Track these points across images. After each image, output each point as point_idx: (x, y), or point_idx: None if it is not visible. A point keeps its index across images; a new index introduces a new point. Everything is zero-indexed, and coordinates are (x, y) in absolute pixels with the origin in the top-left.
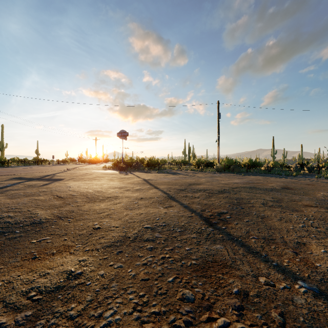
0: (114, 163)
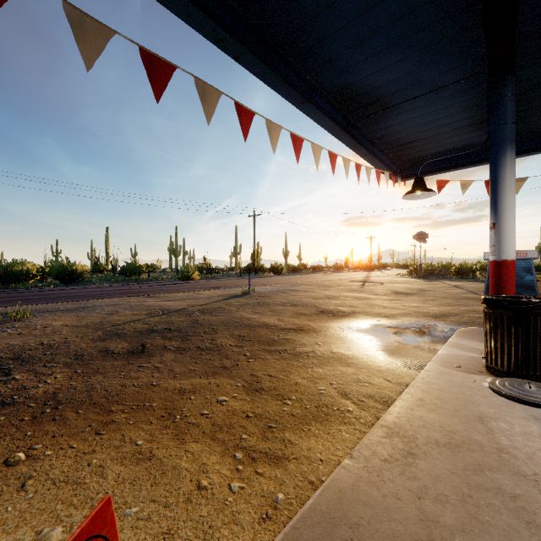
0: (410, 270)
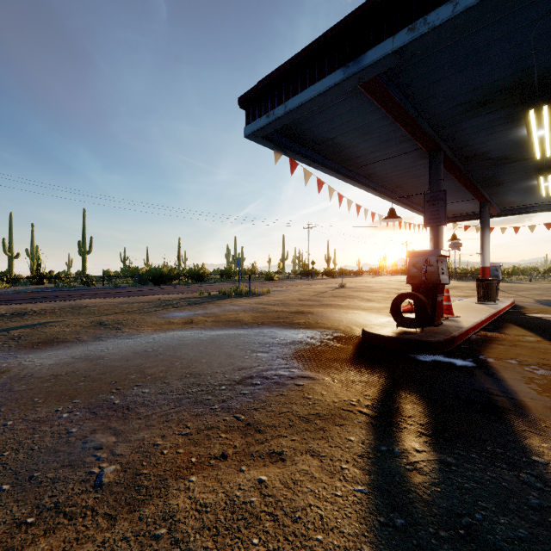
0: None
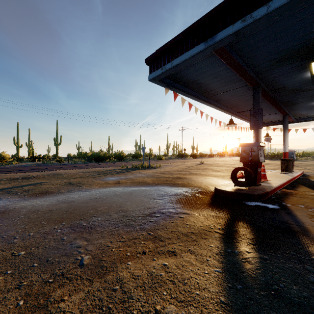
0: None
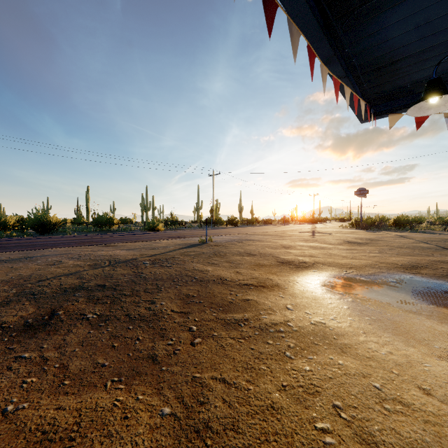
0: (351, 222)
